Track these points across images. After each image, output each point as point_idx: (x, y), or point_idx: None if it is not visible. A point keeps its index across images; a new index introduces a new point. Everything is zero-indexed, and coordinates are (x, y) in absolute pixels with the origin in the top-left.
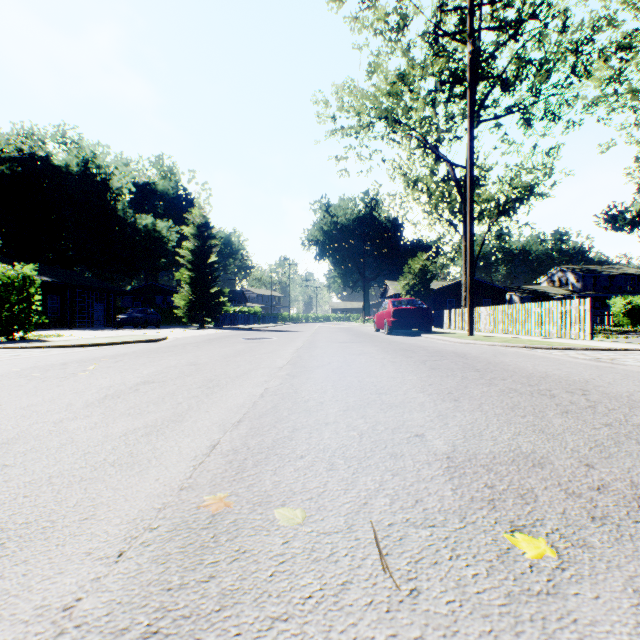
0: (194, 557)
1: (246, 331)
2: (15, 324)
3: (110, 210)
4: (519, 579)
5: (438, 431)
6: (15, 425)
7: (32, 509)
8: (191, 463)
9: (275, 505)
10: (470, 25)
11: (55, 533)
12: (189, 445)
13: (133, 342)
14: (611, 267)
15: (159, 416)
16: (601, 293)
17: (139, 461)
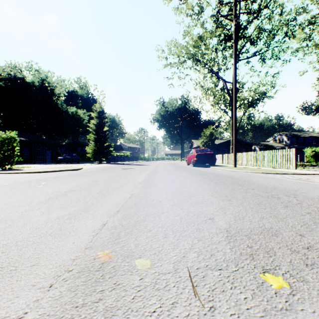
0: (91, 287)
1: (122, 165)
2: (6, 161)
3: (54, 104)
4: (270, 301)
5: (221, 216)
6: (1, 213)
7: (5, 259)
8: (92, 234)
9: (136, 257)
10: (235, 11)
11: (16, 273)
12: (91, 224)
13: (65, 170)
14: (304, 133)
15: (76, 208)
16: (300, 146)
17: (64, 233)
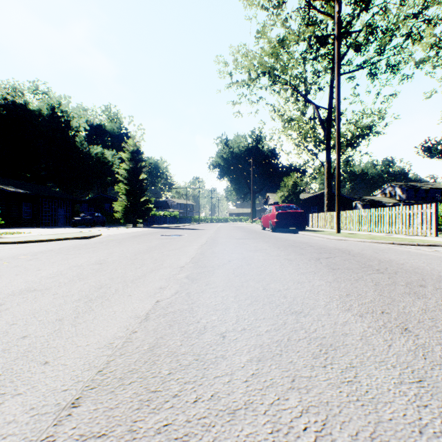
0: None
1: (166, 229)
2: None
3: (71, 142)
4: None
5: None
6: None
7: None
8: None
9: None
10: None
11: None
12: None
13: (69, 239)
14: (426, 183)
15: None
16: (420, 202)
17: None
